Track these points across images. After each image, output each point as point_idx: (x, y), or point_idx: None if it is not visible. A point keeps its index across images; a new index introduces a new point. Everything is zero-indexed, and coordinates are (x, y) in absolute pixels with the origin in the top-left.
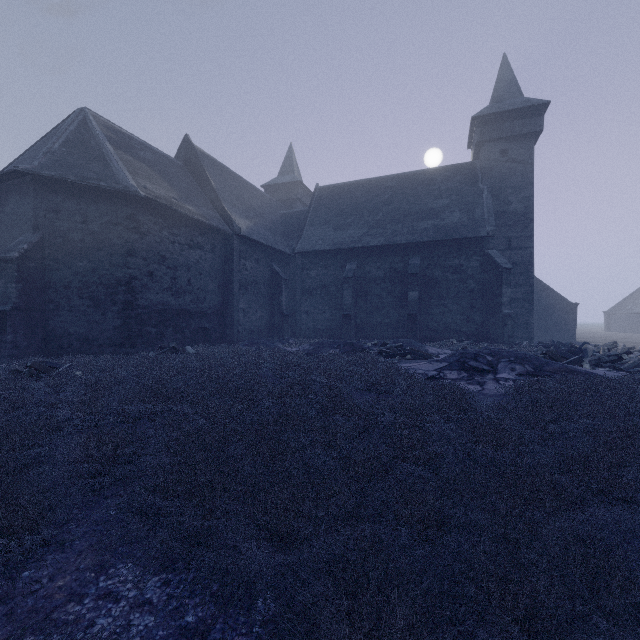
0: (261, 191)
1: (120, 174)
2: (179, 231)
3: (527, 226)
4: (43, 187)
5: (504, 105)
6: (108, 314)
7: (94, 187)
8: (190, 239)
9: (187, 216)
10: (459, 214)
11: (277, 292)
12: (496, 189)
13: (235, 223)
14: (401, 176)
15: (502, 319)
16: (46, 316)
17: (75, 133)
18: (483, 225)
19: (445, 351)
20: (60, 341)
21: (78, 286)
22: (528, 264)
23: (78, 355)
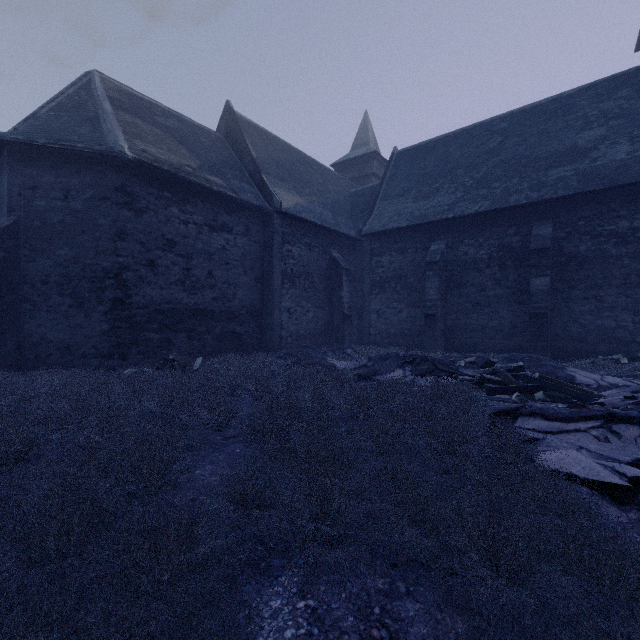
0: (326, 167)
1: (110, 135)
2: (195, 208)
3: None
4: (18, 158)
5: None
6: (93, 316)
7: (76, 153)
8: (212, 219)
9: (207, 189)
10: (628, 146)
11: (336, 286)
12: None
13: (275, 197)
14: (516, 113)
15: None
16: (21, 318)
17: (72, 96)
18: None
19: (609, 379)
20: (37, 350)
21: (58, 280)
22: None
23: (58, 368)
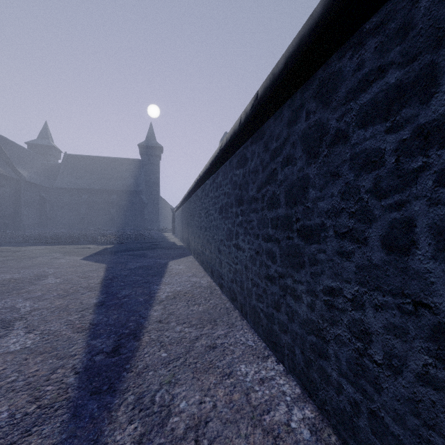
0: (28, 150)
1: None
2: None
3: (157, 187)
4: None
5: (149, 143)
6: None
7: None
8: (0, 183)
9: None
10: (132, 180)
11: (44, 206)
12: (147, 172)
13: (23, 175)
14: (110, 158)
15: (144, 220)
16: None
17: None
18: (140, 186)
19: None
20: None
21: None
22: (157, 201)
23: None
